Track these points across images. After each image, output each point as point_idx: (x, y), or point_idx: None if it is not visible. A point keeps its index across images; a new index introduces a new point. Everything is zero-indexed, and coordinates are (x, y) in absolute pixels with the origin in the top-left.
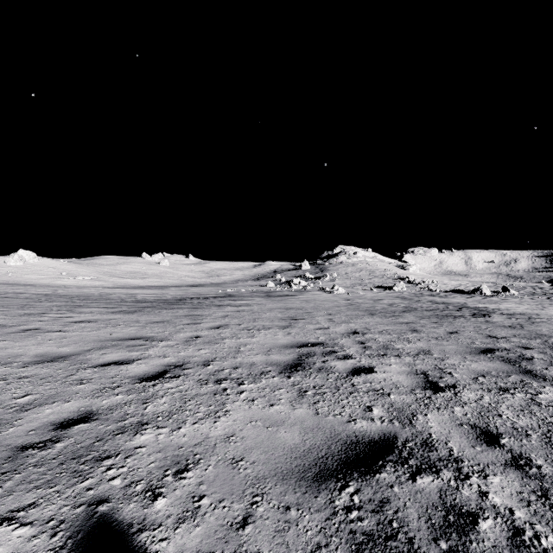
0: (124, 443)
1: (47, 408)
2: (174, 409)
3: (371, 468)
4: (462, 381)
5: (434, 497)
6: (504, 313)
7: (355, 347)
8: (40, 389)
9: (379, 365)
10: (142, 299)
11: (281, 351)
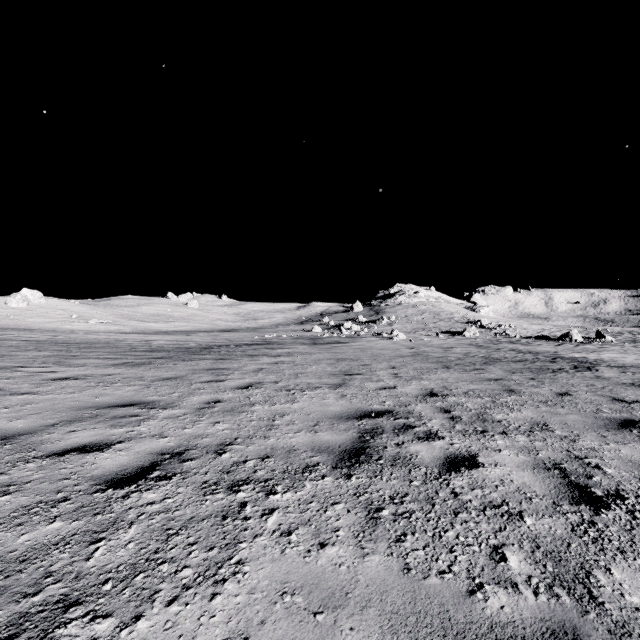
0: None
1: None
2: (141, 560)
3: None
4: (626, 484)
5: None
6: (611, 365)
7: (439, 418)
8: None
9: (483, 450)
10: (157, 347)
11: (333, 425)
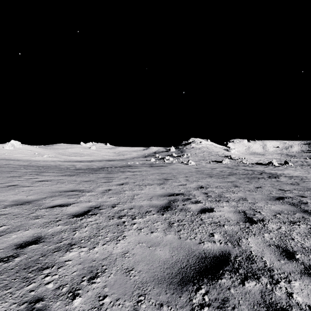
0: (58, 258)
1: (13, 234)
2: (91, 235)
3: (215, 276)
4: (267, 217)
5: (257, 296)
6: (286, 176)
7: (202, 196)
8: (11, 222)
9: (217, 207)
10: (79, 168)
11: (158, 198)
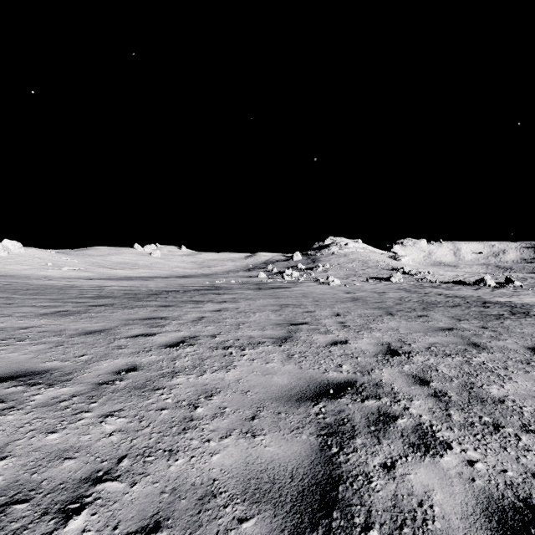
0: None
1: None
2: None
3: None
4: None
5: None
6: None
7: (420, 397)
8: None
9: (533, 482)
10: (106, 293)
11: (279, 416)
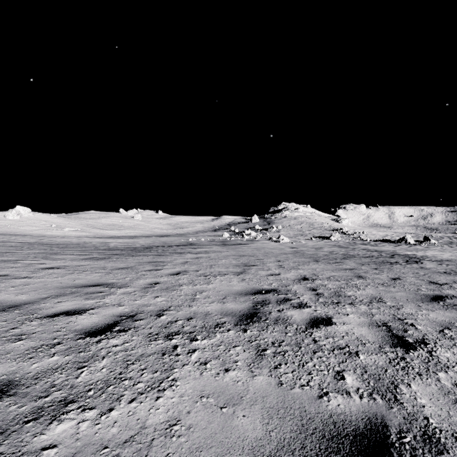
0: (31, 439)
1: None
2: (111, 378)
3: None
4: (429, 335)
5: None
6: (432, 259)
7: (308, 294)
8: None
9: (336, 314)
10: (113, 247)
11: (236, 298)
